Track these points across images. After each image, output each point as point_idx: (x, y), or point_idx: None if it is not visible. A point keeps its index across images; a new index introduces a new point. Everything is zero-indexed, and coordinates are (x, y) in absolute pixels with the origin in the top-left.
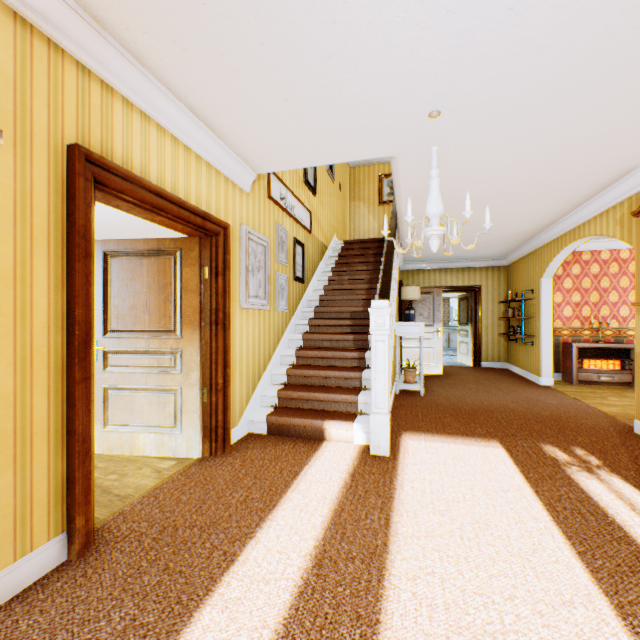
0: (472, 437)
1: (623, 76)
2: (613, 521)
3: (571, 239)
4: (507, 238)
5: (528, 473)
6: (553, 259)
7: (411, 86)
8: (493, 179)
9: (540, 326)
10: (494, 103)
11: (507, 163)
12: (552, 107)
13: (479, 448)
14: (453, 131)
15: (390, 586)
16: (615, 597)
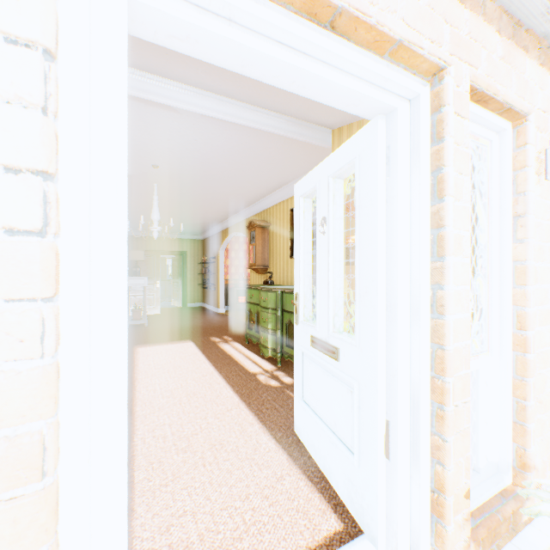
0: (177, 341)
1: (233, 178)
2: (228, 354)
3: (231, 231)
4: (202, 224)
5: (202, 348)
6: (224, 240)
7: (144, 154)
8: (189, 197)
9: (219, 278)
10: (185, 171)
11: (195, 192)
12: (211, 179)
13: (181, 344)
14: (166, 174)
15: (137, 391)
16: (220, 370)
